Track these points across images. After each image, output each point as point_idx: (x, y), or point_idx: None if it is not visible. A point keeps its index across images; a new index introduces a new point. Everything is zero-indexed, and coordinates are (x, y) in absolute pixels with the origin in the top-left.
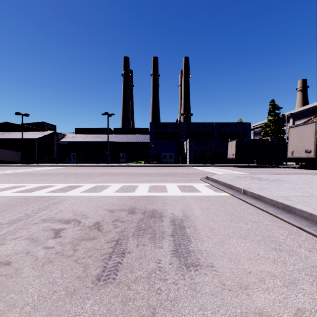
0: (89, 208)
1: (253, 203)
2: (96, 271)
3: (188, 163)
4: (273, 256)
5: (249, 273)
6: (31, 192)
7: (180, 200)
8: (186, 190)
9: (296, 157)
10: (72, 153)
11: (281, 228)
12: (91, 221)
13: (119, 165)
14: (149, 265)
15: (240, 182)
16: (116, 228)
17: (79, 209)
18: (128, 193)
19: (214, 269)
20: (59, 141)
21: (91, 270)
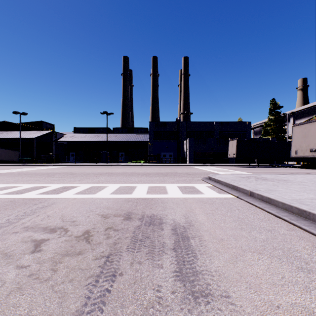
0: (80, 213)
1: (263, 207)
2: (75, 304)
3: (188, 162)
4: (302, 280)
5: (278, 307)
6: (21, 194)
7: (181, 203)
8: (187, 192)
9: (301, 157)
10: (71, 153)
11: (301, 239)
12: (80, 229)
13: (118, 164)
14: (146, 295)
15: (245, 182)
16: (108, 239)
17: (69, 214)
18: (125, 195)
19: (230, 301)
20: (58, 140)
21: (69, 302)
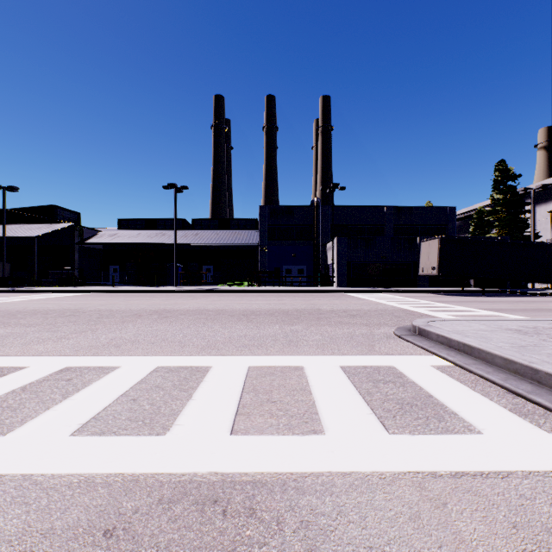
0: None
1: None
2: None
3: (337, 285)
4: None
5: None
6: None
7: None
8: (398, 413)
9: None
10: (112, 266)
11: None
12: None
13: (196, 289)
14: None
15: None
16: None
17: None
18: (135, 441)
19: None
20: (84, 242)
21: None
